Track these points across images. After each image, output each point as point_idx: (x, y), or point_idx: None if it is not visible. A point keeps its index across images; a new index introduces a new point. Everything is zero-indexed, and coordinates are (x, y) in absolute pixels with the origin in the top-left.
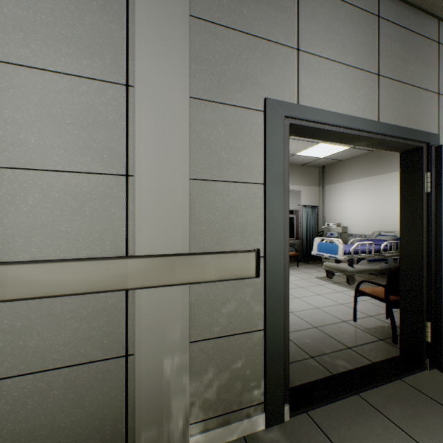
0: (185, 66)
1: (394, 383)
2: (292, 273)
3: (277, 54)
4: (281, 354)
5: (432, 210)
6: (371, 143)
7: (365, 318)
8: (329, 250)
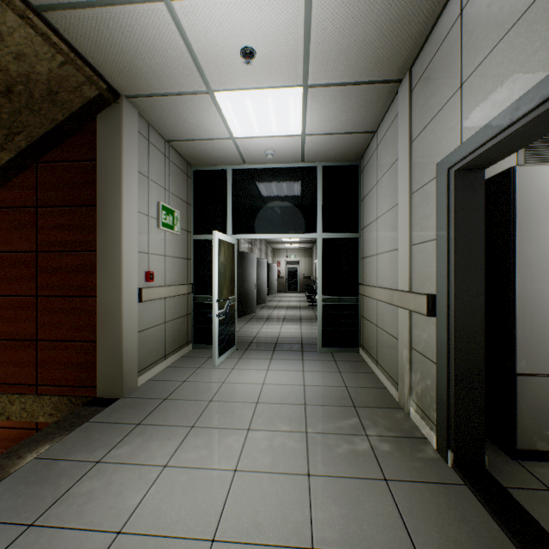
0: (408, 178)
1: None
2: None
3: (447, 112)
4: (444, 395)
5: None
6: None
7: None
8: None
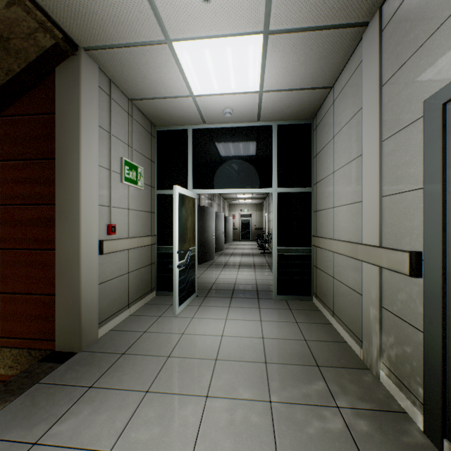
0: (377, 125)
1: None
2: None
3: (441, 37)
4: (437, 372)
5: None
6: None
7: None
8: None
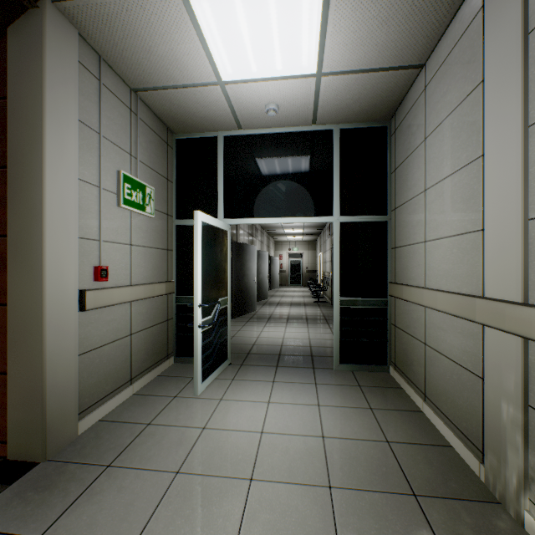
0: (518, 101)
1: None
2: None
3: None
4: None
5: None
6: None
7: None
8: None
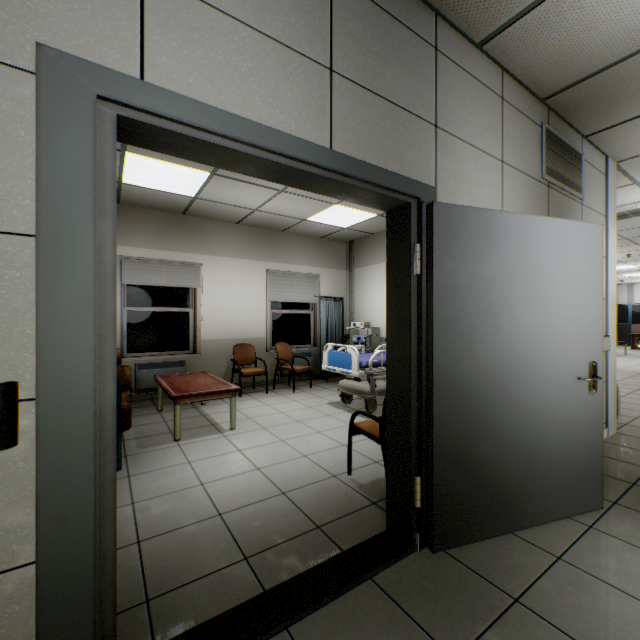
0: None
1: (359, 590)
2: (298, 398)
3: None
4: (86, 605)
5: (424, 303)
6: (328, 188)
7: (367, 467)
8: (342, 363)
